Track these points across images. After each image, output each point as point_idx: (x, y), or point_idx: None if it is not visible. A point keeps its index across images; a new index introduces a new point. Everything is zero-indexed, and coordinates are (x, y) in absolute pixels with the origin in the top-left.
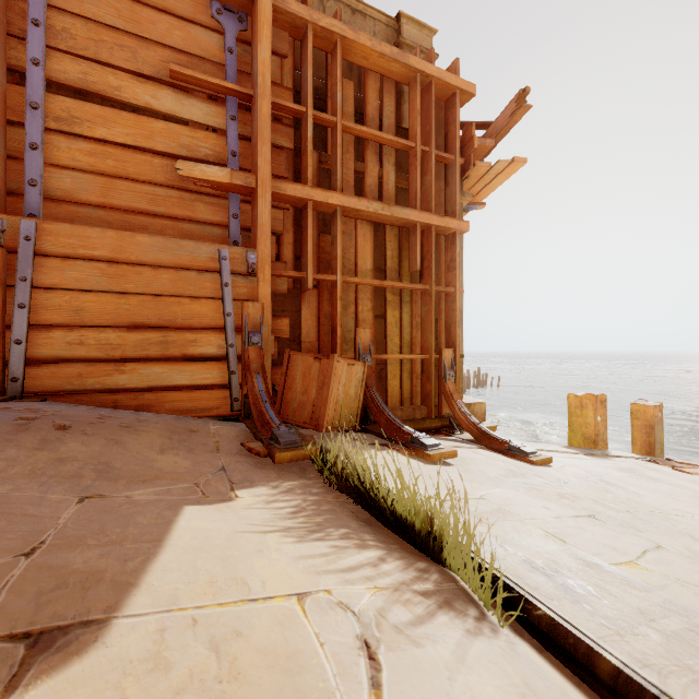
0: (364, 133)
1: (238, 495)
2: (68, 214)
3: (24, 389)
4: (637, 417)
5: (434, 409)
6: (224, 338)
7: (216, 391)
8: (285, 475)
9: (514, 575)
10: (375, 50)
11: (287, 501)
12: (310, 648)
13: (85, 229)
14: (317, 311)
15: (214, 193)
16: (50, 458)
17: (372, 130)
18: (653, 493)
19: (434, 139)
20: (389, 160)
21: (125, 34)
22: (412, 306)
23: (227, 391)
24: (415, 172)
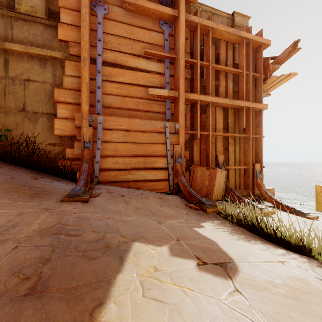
0: (220, 68)
1: (203, 225)
2: (109, 112)
3: (99, 180)
4: None
5: (251, 191)
6: (166, 160)
7: (163, 182)
8: (211, 218)
9: None
10: (225, 31)
11: (223, 229)
12: (304, 278)
13: (118, 118)
14: (199, 147)
15: (160, 100)
16: (133, 207)
17: (224, 67)
18: None
19: (251, 67)
20: (229, 79)
21: (128, 39)
22: (239, 144)
23: (167, 182)
24: (242, 83)
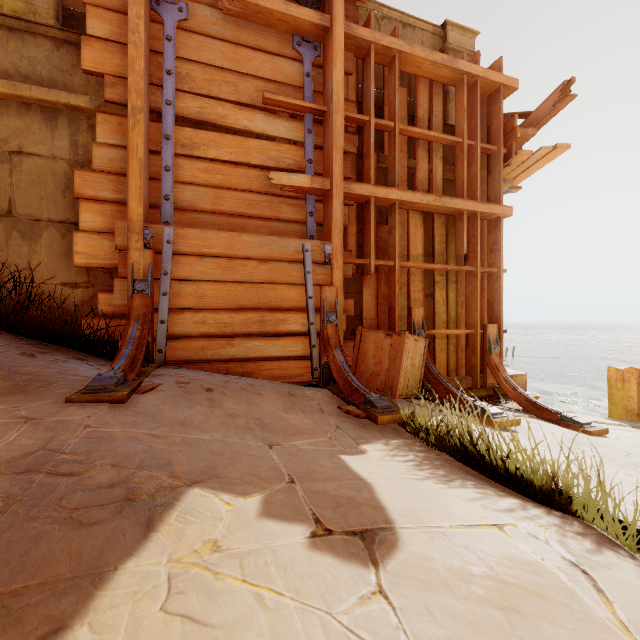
0: (416, 134)
1: (365, 449)
2: (190, 220)
3: (166, 358)
4: None
5: (479, 379)
6: (306, 317)
7: (300, 361)
8: (386, 434)
9: None
10: (427, 60)
11: (404, 456)
12: (536, 561)
13: (206, 232)
14: (375, 292)
15: (295, 196)
16: (223, 413)
17: (424, 130)
18: None
19: (479, 133)
20: (437, 155)
21: (229, 72)
22: (457, 286)
23: (309, 361)
24: (462, 164)
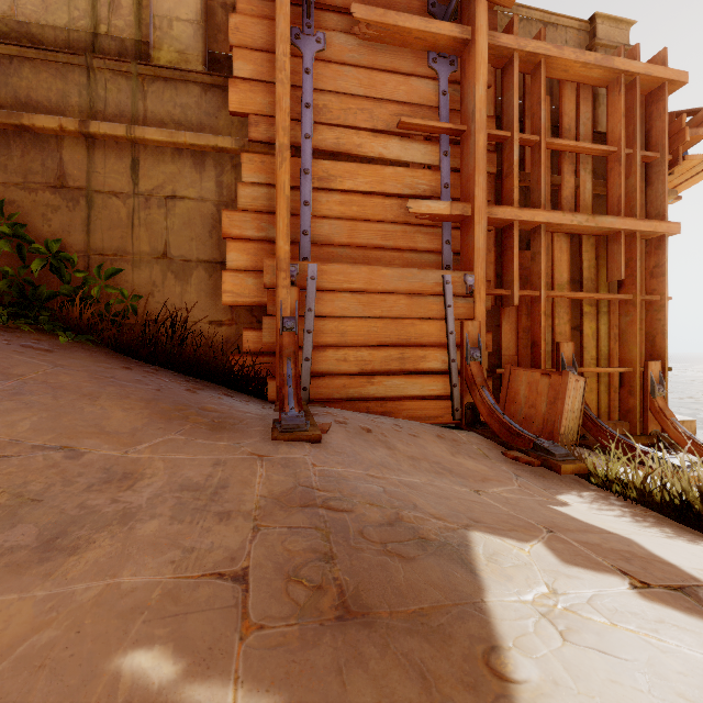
0: (563, 146)
1: (564, 500)
2: (326, 255)
3: (309, 396)
4: None
5: (639, 425)
6: (446, 354)
7: (440, 401)
8: (571, 485)
9: None
10: (578, 62)
11: (611, 511)
12: None
13: (347, 267)
14: (515, 326)
15: (430, 224)
16: (405, 456)
17: (573, 142)
18: None
19: (639, 139)
20: (585, 168)
21: (364, 99)
22: (609, 316)
23: (449, 402)
24: (617, 177)
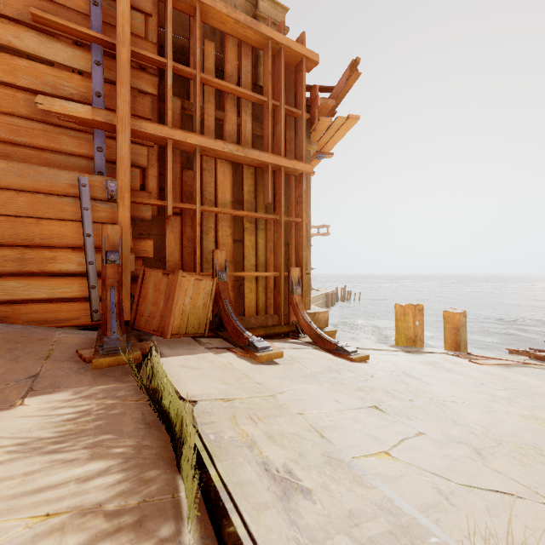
0: (222, 86)
1: (25, 402)
2: None
3: None
4: (448, 322)
5: (283, 317)
6: (84, 256)
7: (76, 303)
8: (101, 379)
9: (237, 481)
10: (230, 17)
11: (78, 407)
12: None
13: None
14: (180, 235)
15: (79, 128)
16: None
17: (229, 84)
18: (441, 382)
19: (283, 95)
20: (246, 111)
21: None
22: (266, 233)
23: (87, 303)
24: (267, 121)
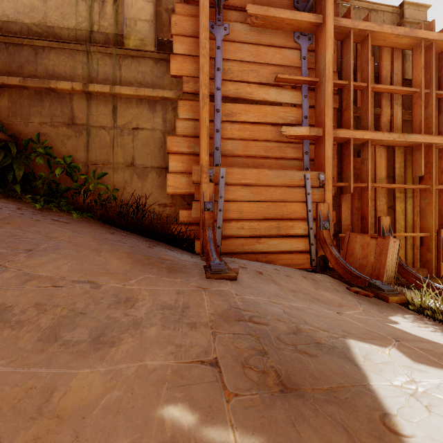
0: (383, 89)
1: (395, 320)
2: (230, 162)
3: (220, 251)
4: None
5: (434, 271)
6: (307, 224)
7: (303, 254)
8: (396, 310)
9: None
10: (393, 34)
11: (427, 327)
12: None
13: (244, 170)
14: (350, 206)
15: (295, 141)
16: (288, 289)
17: (390, 86)
18: None
19: (434, 83)
20: (397, 103)
21: (253, 64)
22: (413, 199)
23: (308, 255)
24: (419, 108)
